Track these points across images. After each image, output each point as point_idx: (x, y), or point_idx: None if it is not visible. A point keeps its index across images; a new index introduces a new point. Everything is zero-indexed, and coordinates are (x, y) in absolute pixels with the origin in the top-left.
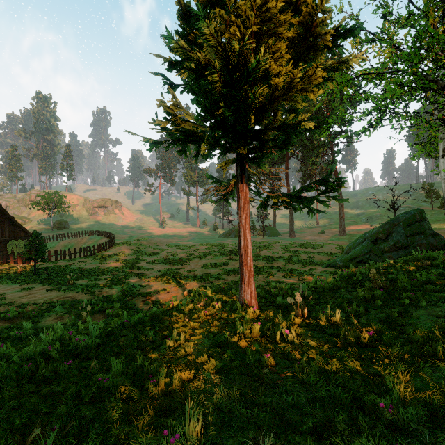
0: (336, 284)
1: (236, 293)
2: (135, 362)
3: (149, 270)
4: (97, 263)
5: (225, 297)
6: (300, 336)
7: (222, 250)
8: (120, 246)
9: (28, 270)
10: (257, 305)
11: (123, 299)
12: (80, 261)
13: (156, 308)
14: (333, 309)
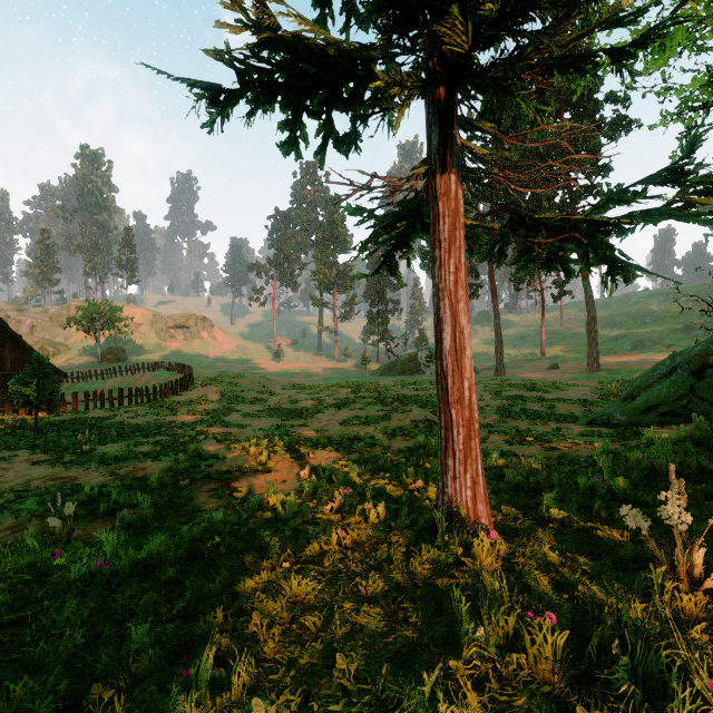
0: (686, 460)
1: (415, 477)
2: None
3: (242, 427)
4: (155, 415)
5: (391, 486)
6: None
7: (379, 395)
8: (201, 387)
9: (29, 425)
10: (491, 520)
11: (172, 484)
12: (126, 410)
13: (220, 514)
14: None
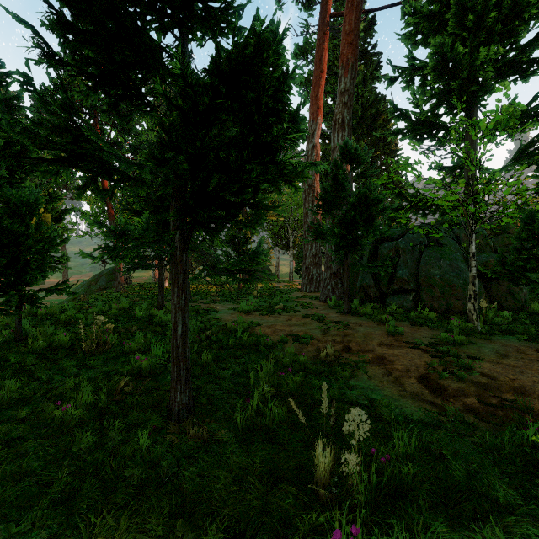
0: None
1: None
2: None
3: None
4: None
5: None
6: None
7: None
8: None
9: None
10: None
11: None
12: None
13: None
14: None
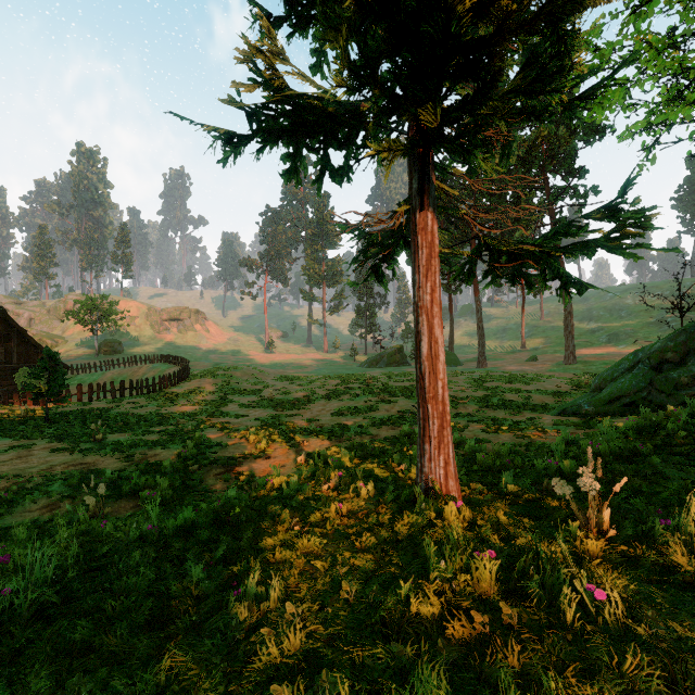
0: (626, 445)
1: (400, 461)
2: (118, 689)
3: (239, 417)
4: (156, 406)
5: (379, 469)
6: (632, 607)
7: (366, 386)
8: (198, 379)
9: (39, 415)
10: (460, 493)
11: (183, 469)
12: (128, 401)
13: (234, 492)
14: (666, 509)
